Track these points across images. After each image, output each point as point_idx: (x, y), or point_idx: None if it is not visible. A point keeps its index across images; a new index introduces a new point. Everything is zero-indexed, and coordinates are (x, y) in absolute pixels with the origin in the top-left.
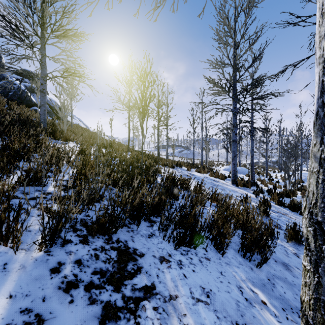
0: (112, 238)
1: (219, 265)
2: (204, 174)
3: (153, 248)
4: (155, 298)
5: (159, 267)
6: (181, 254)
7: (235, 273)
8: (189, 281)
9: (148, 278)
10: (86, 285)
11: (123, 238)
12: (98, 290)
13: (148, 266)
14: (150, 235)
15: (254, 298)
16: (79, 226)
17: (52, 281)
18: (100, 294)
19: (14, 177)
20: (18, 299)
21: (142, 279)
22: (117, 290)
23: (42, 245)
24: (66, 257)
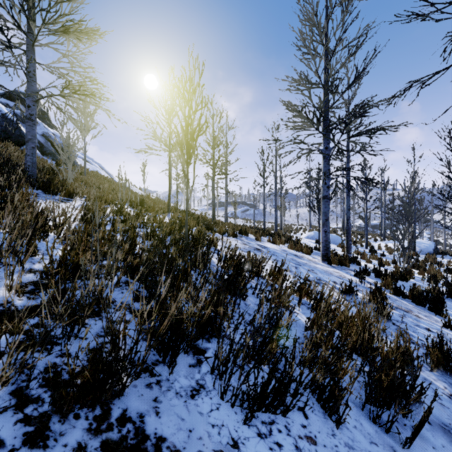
0: (110, 412)
1: None
2: (281, 246)
3: (199, 428)
4: None
5: None
6: (258, 435)
7: None
8: None
9: None
10: None
11: (135, 410)
12: None
13: None
14: (194, 391)
15: None
16: (38, 387)
17: None
18: None
19: None
20: None
21: None
22: None
23: None
24: None
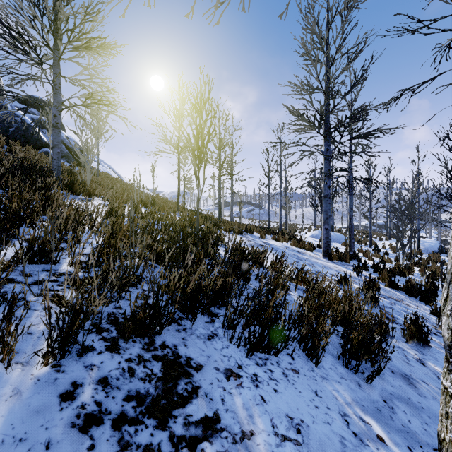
0: (155, 342)
1: (312, 381)
2: (285, 244)
3: (215, 356)
4: (220, 438)
5: (225, 387)
6: (256, 364)
7: (337, 393)
8: (270, 407)
9: (209, 404)
10: (115, 419)
11: (170, 342)
12: (133, 426)
13: (208, 385)
14: (210, 336)
15: (366, 431)
16: (106, 324)
17: (62, 414)
18: (136, 433)
19: (12, 251)
20: (7, 447)
21: (200, 406)
22: (162, 425)
23: (49, 357)
24: (85, 374)
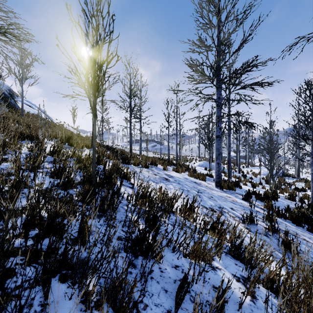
0: None
1: None
2: (183, 174)
3: None
4: None
5: None
6: None
7: None
8: None
9: None
10: None
11: None
12: None
13: None
14: None
15: None
16: None
17: None
18: None
19: None
20: None
21: None
22: None
23: None
24: None
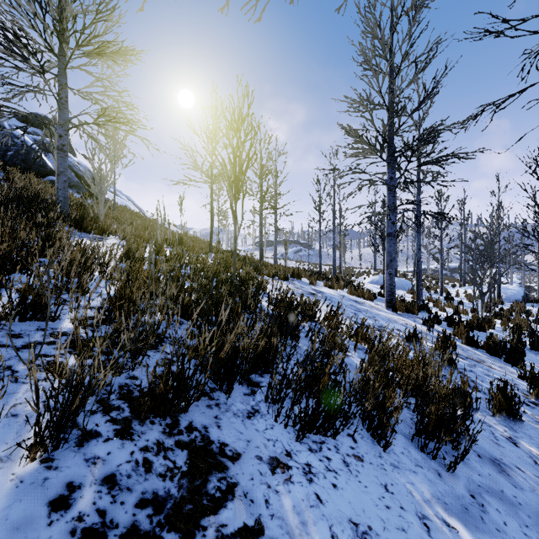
0: (179, 422)
1: (381, 471)
2: (340, 291)
3: (256, 440)
4: None
5: (270, 483)
6: (309, 450)
7: (412, 487)
8: (328, 509)
9: (249, 509)
10: (123, 535)
11: (199, 422)
12: None
13: (248, 480)
14: (250, 413)
15: None
16: (117, 399)
17: (51, 530)
18: None
19: None
20: None
21: (238, 511)
22: None
23: (37, 449)
24: (86, 470)
